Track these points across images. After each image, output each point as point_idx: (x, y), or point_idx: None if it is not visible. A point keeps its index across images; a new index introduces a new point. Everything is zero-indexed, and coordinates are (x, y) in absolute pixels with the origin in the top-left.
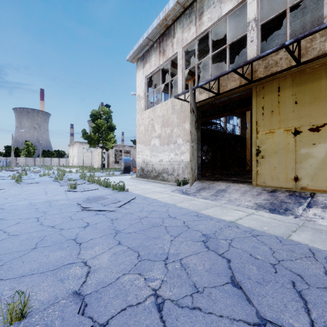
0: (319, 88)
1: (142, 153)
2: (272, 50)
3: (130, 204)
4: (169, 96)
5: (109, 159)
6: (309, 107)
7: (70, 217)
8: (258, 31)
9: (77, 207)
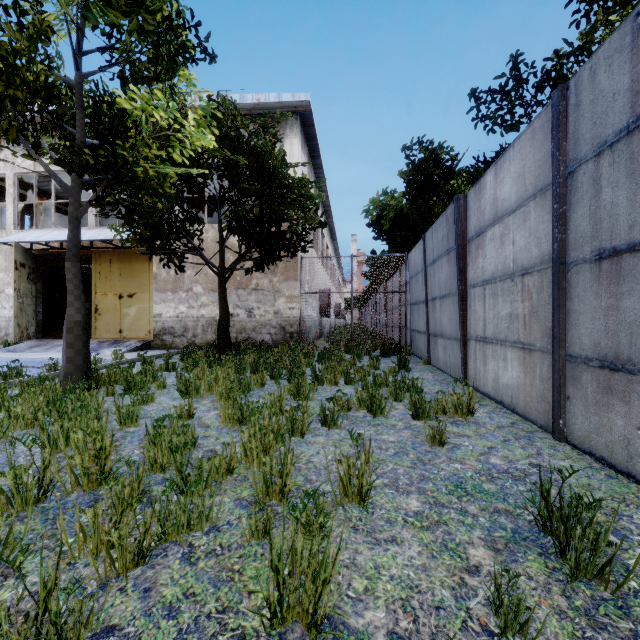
0: (133, 269)
1: None
2: (89, 240)
3: None
4: None
5: None
6: (128, 280)
7: None
8: None
9: None
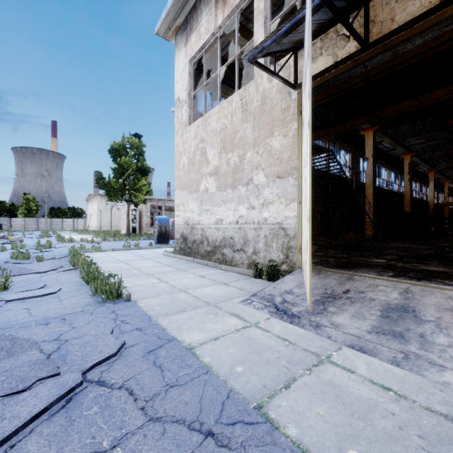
0: None
1: (184, 206)
2: None
3: (74, 402)
4: (237, 88)
5: (142, 219)
6: None
7: None
8: None
9: None
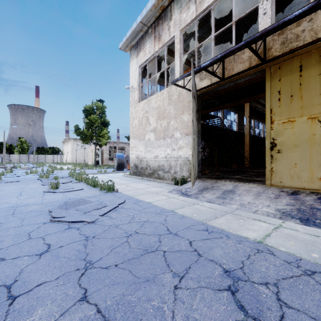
0: None
1: (135, 148)
2: (301, 11)
3: (117, 210)
4: (166, 86)
5: (103, 155)
6: None
7: (28, 235)
8: (273, 2)
9: (47, 215)
